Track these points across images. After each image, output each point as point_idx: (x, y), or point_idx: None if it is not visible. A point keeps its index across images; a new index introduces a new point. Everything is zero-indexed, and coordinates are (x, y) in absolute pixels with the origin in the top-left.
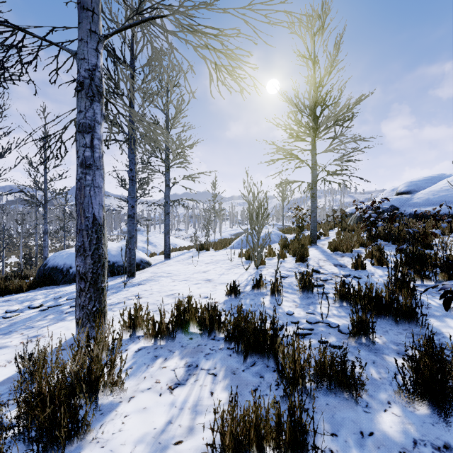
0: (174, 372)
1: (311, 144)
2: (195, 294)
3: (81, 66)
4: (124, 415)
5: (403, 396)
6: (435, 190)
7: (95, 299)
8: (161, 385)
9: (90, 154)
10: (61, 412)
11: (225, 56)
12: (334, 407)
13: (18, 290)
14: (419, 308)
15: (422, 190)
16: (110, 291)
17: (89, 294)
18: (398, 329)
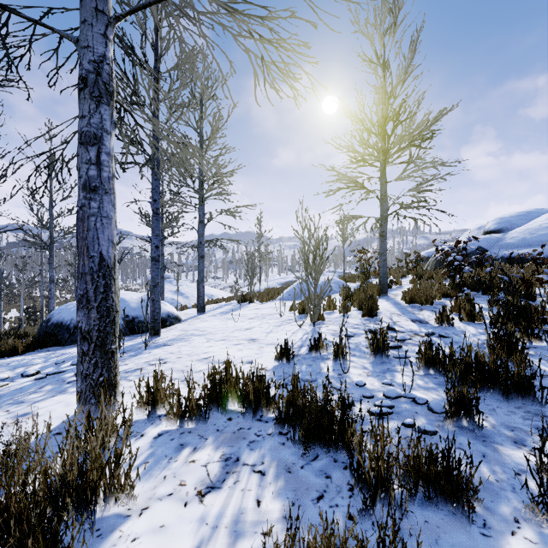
0: (206, 469)
1: (380, 170)
2: (236, 358)
3: (84, 57)
4: (132, 538)
5: (539, 511)
6: (533, 228)
7: (102, 366)
8: (186, 489)
9: (96, 173)
10: (33, 542)
11: (275, 46)
12: (436, 526)
13: (12, 352)
14: (535, 379)
15: (517, 228)
16: (128, 354)
17: (94, 359)
18: (509, 407)
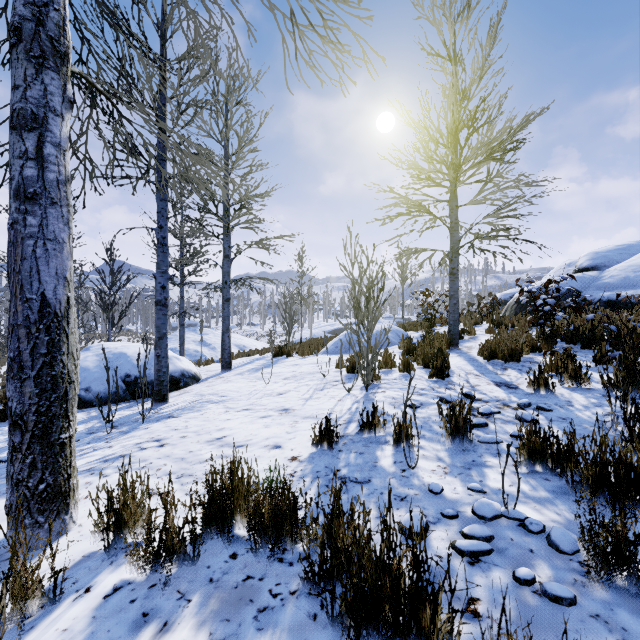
0: None
1: (450, 192)
2: (259, 440)
3: None
4: None
5: None
6: (637, 265)
7: (43, 467)
8: None
9: (36, 174)
10: None
11: None
12: None
13: None
14: None
15: (616, 265)
16: (118, 430)
17: (30, 456)
18: None
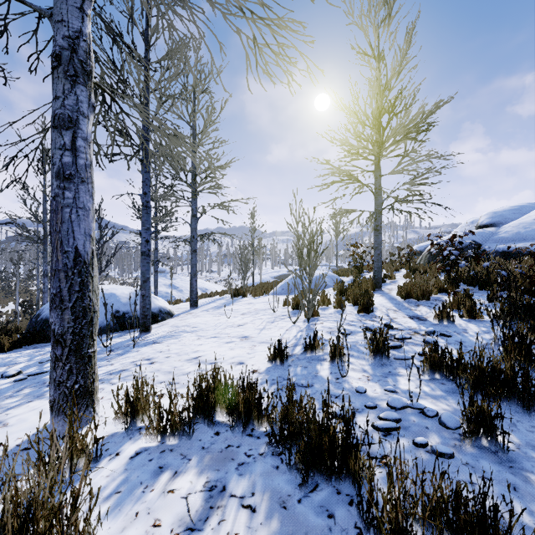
0: (186, 502)
1: (375, 164)
2: (227, 358)
3: (58, 32)
4: None
5: None
6: (527, 222)
7: (77, 372)
8: (161, 532)
9: (71, 160)
10: None
11: (267, 24)
12: None
13: None
14: None
15: (510, 222)
16: (115, 353)
17: (68, 364)
18: (531, 421)
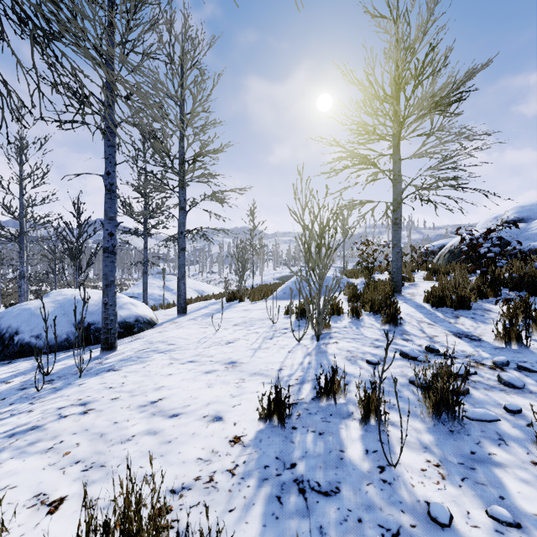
0: None
1: (393, 145)
2: (198, 406)
3: None
4: None
5: None
6: None
7: None
8: None
9: None
10: None
11: None
12: None
13: None
14: None
15: None
16: (51, 386)
17: None
18: None
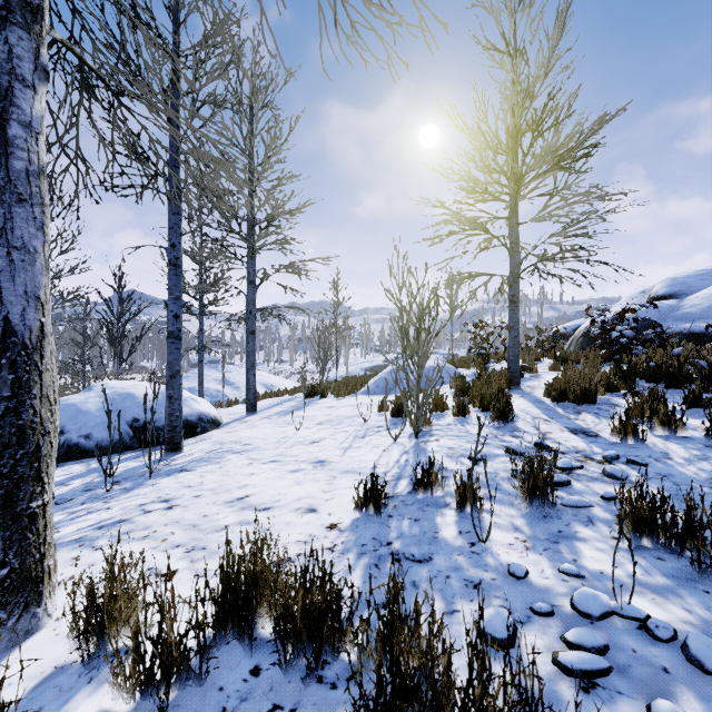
0: None
1: (510, 207)
2: (289, 501)
3: None
4: None
5: None
6: None
7: (6, 546)
8: None
9: None
10: None
11: None
12: None
13: None
14: None
15: (698, 292)
16: (120, 487)
17: None
18: None
